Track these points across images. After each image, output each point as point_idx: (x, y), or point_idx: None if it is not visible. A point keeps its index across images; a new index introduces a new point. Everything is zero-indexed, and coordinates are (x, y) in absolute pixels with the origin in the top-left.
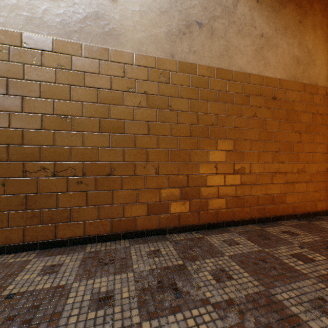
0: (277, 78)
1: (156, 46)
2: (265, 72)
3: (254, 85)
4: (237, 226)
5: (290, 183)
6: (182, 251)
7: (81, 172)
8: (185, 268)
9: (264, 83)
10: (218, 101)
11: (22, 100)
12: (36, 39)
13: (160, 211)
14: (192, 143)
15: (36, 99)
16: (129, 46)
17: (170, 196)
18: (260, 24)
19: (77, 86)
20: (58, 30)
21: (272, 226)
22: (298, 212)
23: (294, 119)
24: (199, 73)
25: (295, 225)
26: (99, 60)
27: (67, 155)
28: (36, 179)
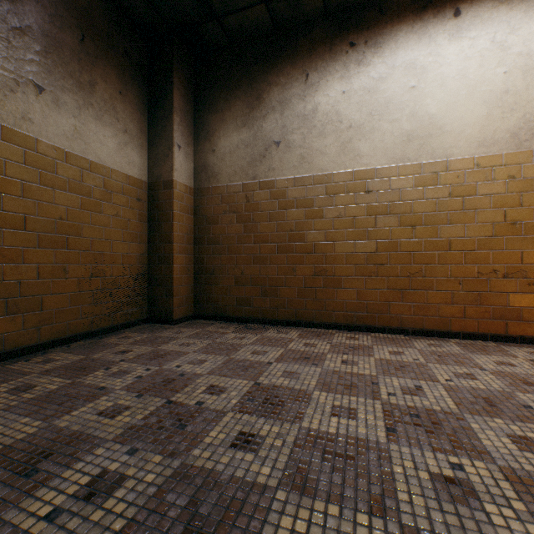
0: None
1: None
2: None
3: None
4: None
5: None
6: None
7: (531, 275)
8: None
9: None
10: None
11: (474, 213)
12: (486, 158)
13: None
14: None
15: (486, 210)
16: None
17: None
18: None
19: (527, 192)
20: (507, 145)
21: None
22: None
23: None
24: None
25: None
26: None
27: (516, 258)
28: (486, 279)
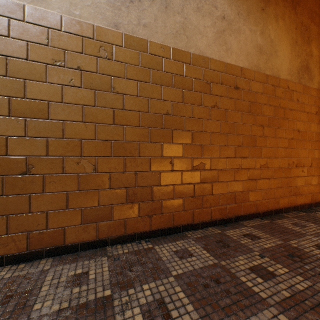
0: (240, 66)
1: (94, 12)
2: (227, 58)
3: (215, 72)
4: (195, 230)
5: (253, 179)
6: (117, 272)
7: None
8: (111, 303)
9: (226, 71)
10: (174, 86)
11: None
12: None
13: (99, 218)
14: (142, 134)
15: None
16: (56, 6)
17: (114, 199)
18: (222, 5)
19: None
20: None
21: (233, 228)
22: (261, 211)
23: (257, 111)
24: (151, 51)
25: (258, 225)
26: (8, 18)
27: None
28: None
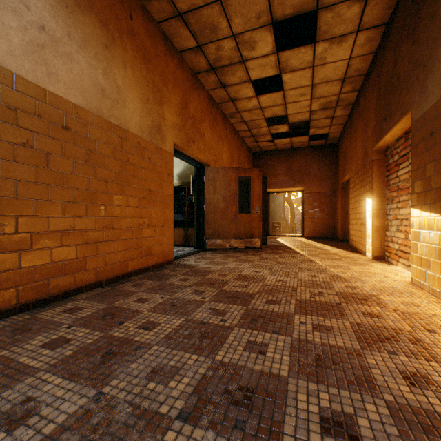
0: (72, 101)
1: None
2: (50, 84)
3: (27, 97)
4: None
5: (93, 243)
6: None
7: None
8: None
9: (48, 101)
10: None
11: None
12: None
13: None
14: None
15: None
16: None
17: None
18: (40, 10)
19: None
20: None
21: (56, 307)
22: (105, 278)
23: (99, 162)
24: None
25: (93, 295)
26: None
27: None
28: None
